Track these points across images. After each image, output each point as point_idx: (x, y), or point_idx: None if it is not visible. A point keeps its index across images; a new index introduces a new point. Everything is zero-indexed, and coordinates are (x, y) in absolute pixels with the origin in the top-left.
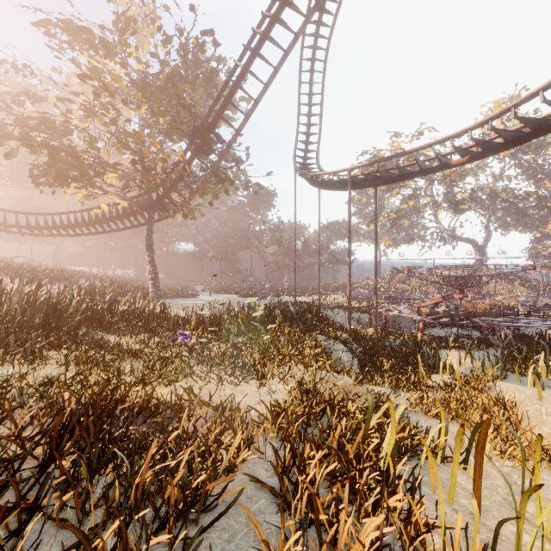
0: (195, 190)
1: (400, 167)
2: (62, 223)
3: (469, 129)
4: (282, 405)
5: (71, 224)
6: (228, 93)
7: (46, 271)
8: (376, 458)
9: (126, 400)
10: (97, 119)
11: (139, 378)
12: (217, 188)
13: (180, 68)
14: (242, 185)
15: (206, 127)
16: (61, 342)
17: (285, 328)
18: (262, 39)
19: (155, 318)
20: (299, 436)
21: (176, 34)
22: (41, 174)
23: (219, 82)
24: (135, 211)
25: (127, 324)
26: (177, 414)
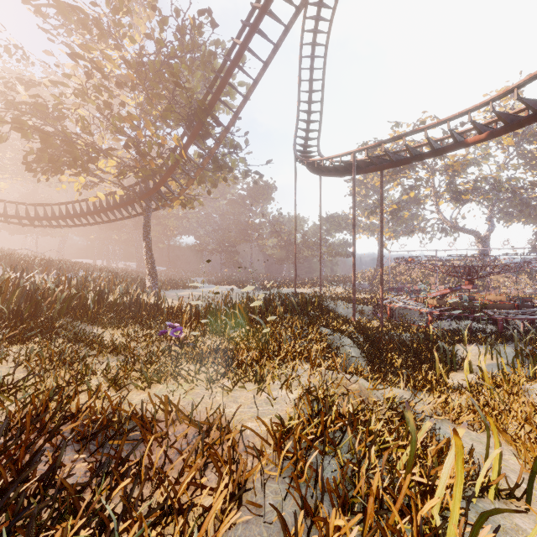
0: (192, 177)
1: (410, 147)
2: (61, 213)
3: (490, 100)
4: (286, 420)
5: (69, 214)
6: (226, 72)
7: (43, 261)
8: (441, 530)
9: (81, 415)
10: (89, 101)
11: (112, 380)
12: (215, 177)
13: (176, 49)
14: (241, 173)
15: (202, 109)
16: (32, 335)
17: (286, 320)
18: (261, 13)
19: (149, 309)
20: (315, 486)
21: (172, 15)
22: (35, 161)
23: (217, 67)
24: (132, 200)
25: (116, 315)
26: (146, 436)
